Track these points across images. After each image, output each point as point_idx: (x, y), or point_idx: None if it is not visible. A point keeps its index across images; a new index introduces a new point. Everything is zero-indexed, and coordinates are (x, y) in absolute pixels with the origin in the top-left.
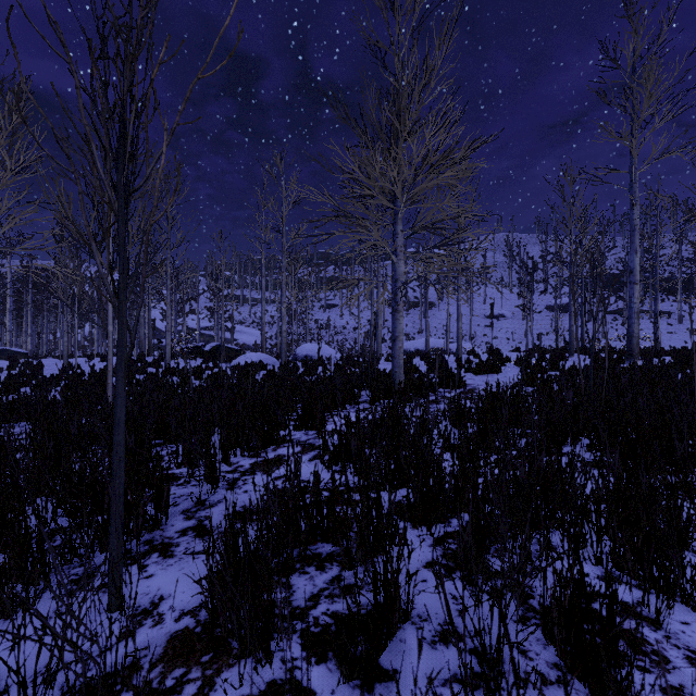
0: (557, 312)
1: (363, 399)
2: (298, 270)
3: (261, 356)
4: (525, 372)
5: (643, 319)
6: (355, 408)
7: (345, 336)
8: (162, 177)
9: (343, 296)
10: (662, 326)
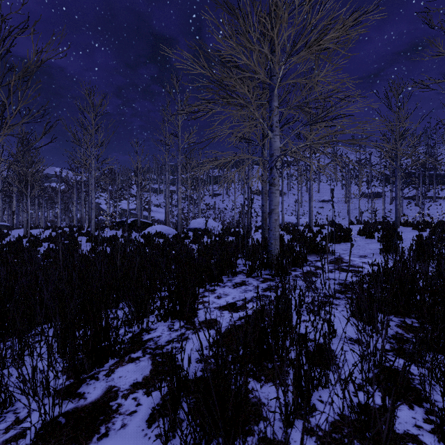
0: (371, 197)
1: (240, 269)
2: (192, 167)
3: (163, 227)
4: (387, 243)
5: (429, 202)
6: (232, 281)
7: (225, 214)
8: (87, 93)
9: (224, 188)
10: (443, 207)
